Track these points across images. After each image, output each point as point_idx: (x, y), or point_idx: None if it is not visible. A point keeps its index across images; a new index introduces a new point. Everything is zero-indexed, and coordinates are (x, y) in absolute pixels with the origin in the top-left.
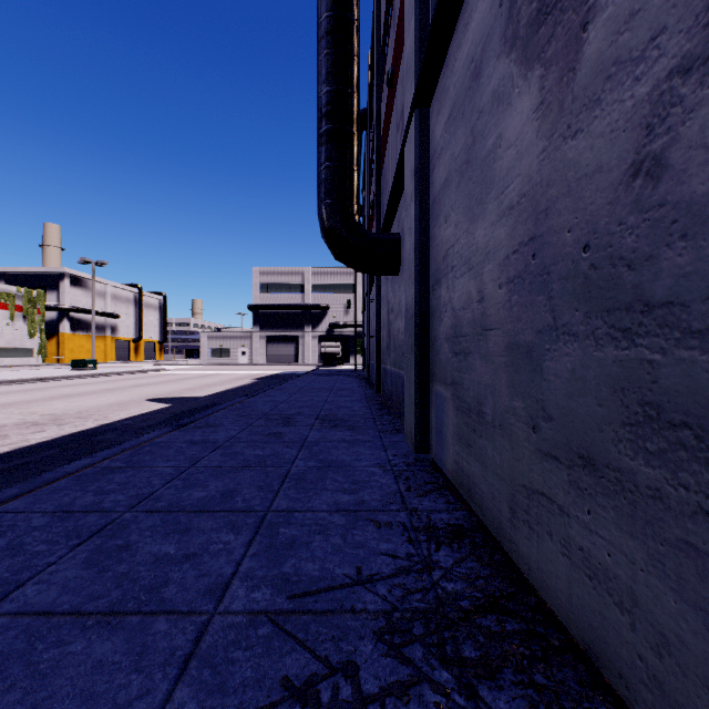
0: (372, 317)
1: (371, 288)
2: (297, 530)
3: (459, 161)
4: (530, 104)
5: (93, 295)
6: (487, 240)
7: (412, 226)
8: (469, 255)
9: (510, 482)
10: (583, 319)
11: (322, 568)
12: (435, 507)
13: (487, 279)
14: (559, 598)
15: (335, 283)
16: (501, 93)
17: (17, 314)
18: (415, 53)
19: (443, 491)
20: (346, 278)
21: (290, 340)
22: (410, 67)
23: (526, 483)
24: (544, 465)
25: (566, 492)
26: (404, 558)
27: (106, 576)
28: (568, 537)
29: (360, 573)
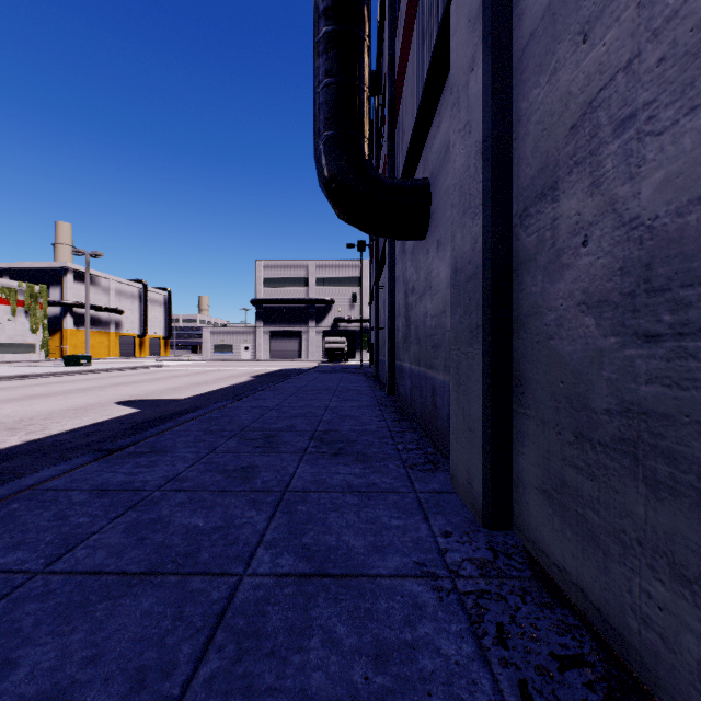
0: (382, 307)
1: (380, 274)
2: None
3: None
4: None
5: (87, 288)
6: None
7: (474, 112)
8: None
9: None
10: None
11: None
12: None
13: None
14: None
15: (340, 276)
16: None
17: (18, 309)
18: None
19: None
20: (351, 271)
21: (294, 335)
22: None
23: None
24: None
25: None
26: None
27: None
28: None
29: None
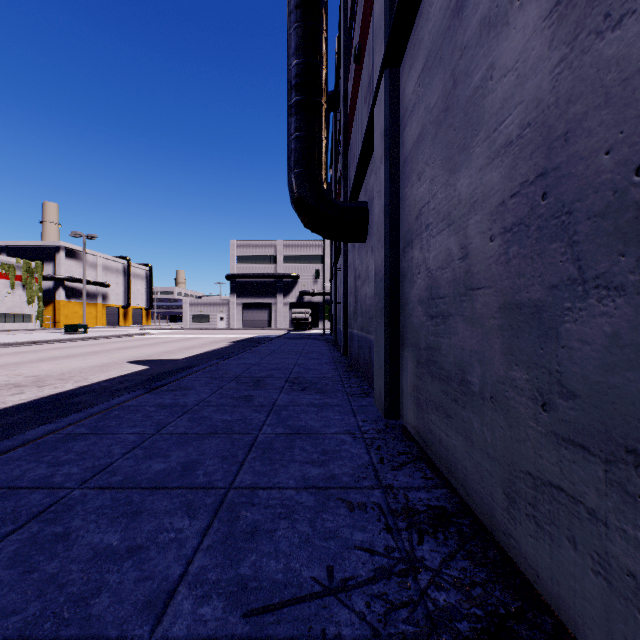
0: (339, 285)
1: (338, 258)
2: (260, 513)
3: (435, 111)
4: (538, 12)
5: (84, 265)
6: (474, 189)
7: (382, 188)
8: (448, 209)
9: (506, 465)
10: (635, 266)
11: (287, 569)
12: (412, 484)
13: (474, 232)
14: (590, 628)
15: (304, 254)
16: (493, 16)
17: (16, 283)
18: (385, 12)
19: (419, 463)
20: (314, 250)
21: (264, 307)
22: (379, 28)
23: (532, 470)
24: (562, 453)
25: (602, 493)
26: (383, 554)
27: (30, 579)
28: (606, 554)
29: (332, 576)
